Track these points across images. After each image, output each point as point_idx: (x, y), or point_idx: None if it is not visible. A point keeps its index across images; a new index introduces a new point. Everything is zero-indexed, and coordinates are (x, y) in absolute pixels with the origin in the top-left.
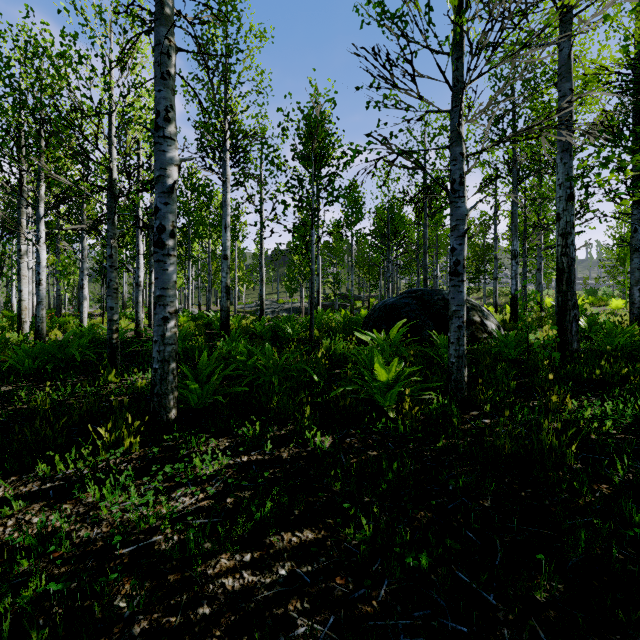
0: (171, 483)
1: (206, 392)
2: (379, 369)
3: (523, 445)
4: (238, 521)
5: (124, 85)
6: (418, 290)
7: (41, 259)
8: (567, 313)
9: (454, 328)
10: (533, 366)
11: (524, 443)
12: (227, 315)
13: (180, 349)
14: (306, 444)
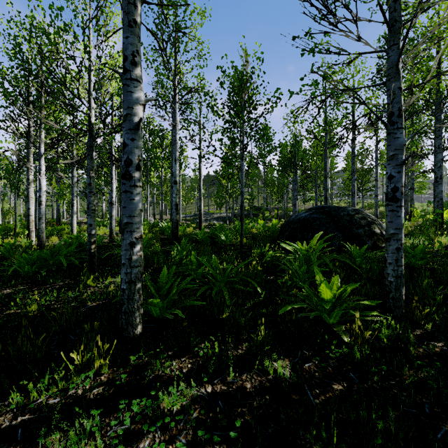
0: (138, 424)
1: (166, 303)
2: (324, 288)
3: None
4: None
5: (99, 48)
6: (325, 207)
7: (42, 186)
8: None
9: (392, 250)
10: (446, 277)
11: None
12: (176, 226)
13: None
14: (266, 370)
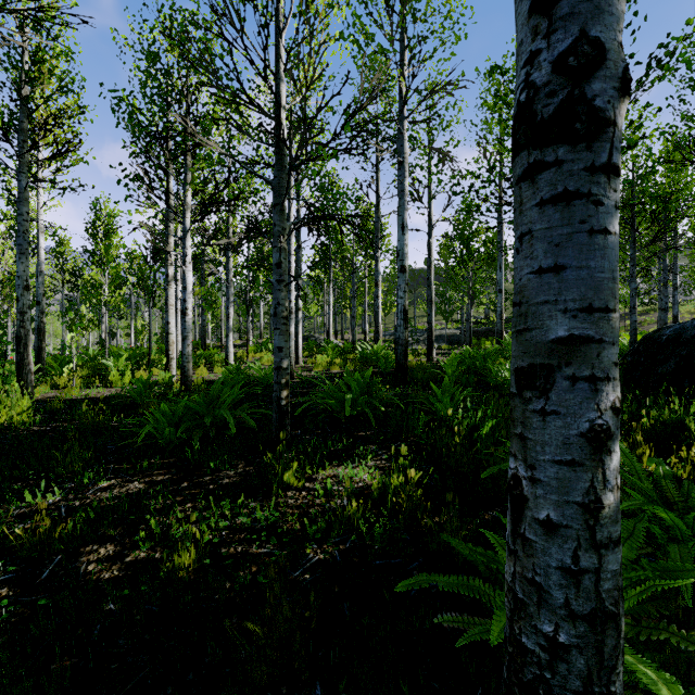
0: None
1: None
2: None
3: None
4: None
5: None
6: None
7: (187, 283)
8: None
9: None
10: None
11: None
12: (405, 351)
13: (369, 411)
14: None
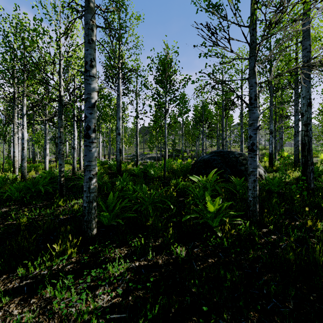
0: (95, 282)
1: (112, 216)
2: (209, 205)
3: (303, 260)
4: (139, 321)
5: (67, 46)
6: (221, 151)
7: (24, 136)
8: (308, 168)
9: (251, 181)
10: (290, 198)
11: (304, 258)
12: (120, 164)
13: None
14: (171, 253)
